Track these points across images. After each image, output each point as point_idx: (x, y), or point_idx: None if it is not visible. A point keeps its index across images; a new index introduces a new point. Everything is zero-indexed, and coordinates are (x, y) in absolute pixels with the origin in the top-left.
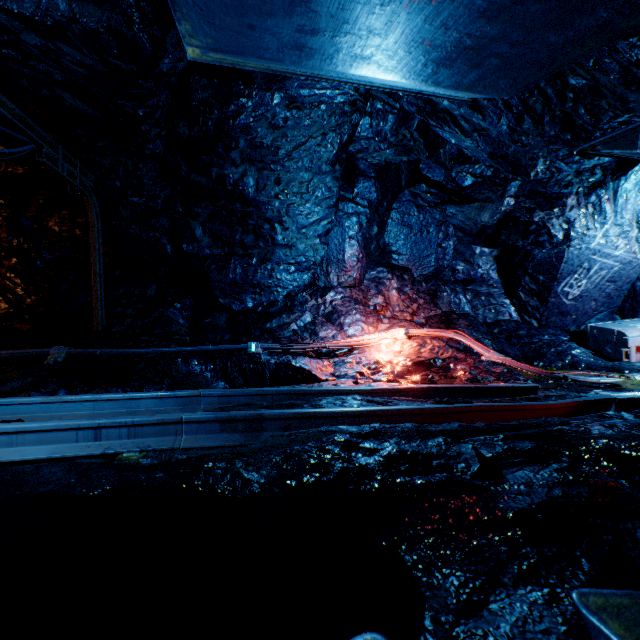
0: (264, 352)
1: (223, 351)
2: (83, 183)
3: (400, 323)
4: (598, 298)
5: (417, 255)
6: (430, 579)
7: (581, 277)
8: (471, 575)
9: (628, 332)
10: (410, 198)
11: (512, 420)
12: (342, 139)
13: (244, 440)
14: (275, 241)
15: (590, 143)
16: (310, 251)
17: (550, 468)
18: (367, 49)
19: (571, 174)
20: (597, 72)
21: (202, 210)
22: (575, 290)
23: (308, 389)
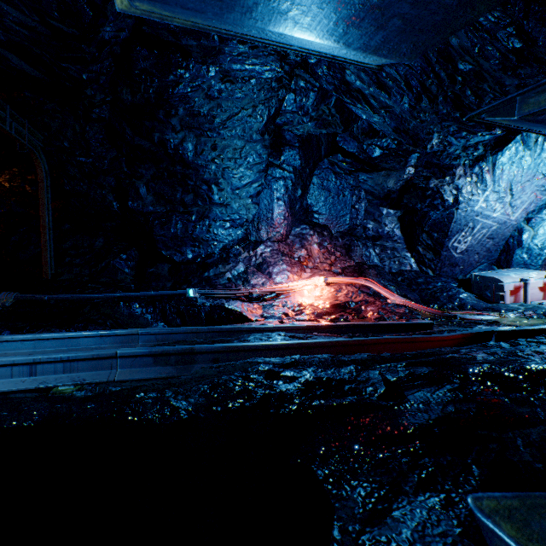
0: (201, 297)
1: (165, 297)
2: (32, 142)
3: (320, 272)
4: (480, 252)
5: (335, 215)
6: (339, 491)
7: (467, 234)
8: (376, 485)
9: (504, 279)
10: (329, 166)
11: (412, 350)
12: (270, 111)
13: (176, 372)
14: (212, 200)
15: (476, 111)
16: (243, 210)
17: (444, 389)
18: (283, 3)
19: (459, 149)
20: (481, 58)
21: (146, 171)
22: (462, 245)
23: (238, 327)
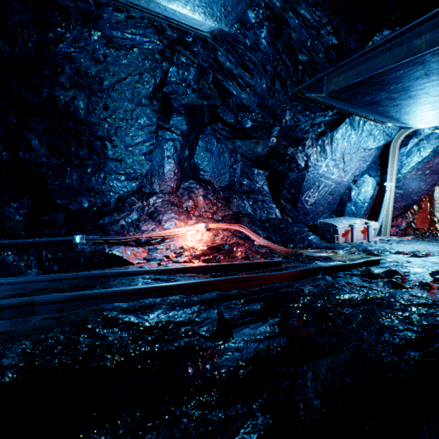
0: (89, 243)
1: (56, 243)
2: None
3: (203, 220)
4: (324, 204)
5: (217, 172)
6: None
7: (315, 191)
8: None
9: (338, 225)
10: (211, 132)
11: (257, 286)
12: (156, 80)
13: (10, 326)
14: (106, 155)
15: (298, 87)
16: (137, 165)
17: (267, 324)
18: None
19: (308, 126)
20: (313, 51)
21: (37, 124)
22: (312, 199)
23: (105, 272)
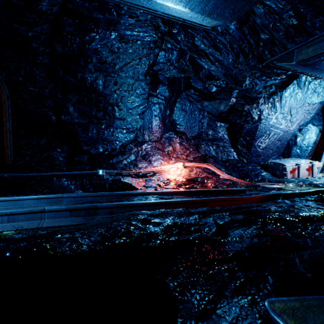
0: (107, 175)
1: (85, 175)
2: None
3: (180, 160)
4: (273, 148)
5: (189, 126)
6: (183, 297)
7: (266, 138)
8: (207, 292)
9: (286, 164)
10: (185, 96)
11: (233, 205)
12: (150, 62)
13: (84, 221)
14: (115, 116)
15: (271, 59)
16: (134, 122)
17: (252, 228)
18: None
19: (261, 88)
20: (273, 31)
21: (73, 97)
22: (263, 144)
23: (127, 192)
